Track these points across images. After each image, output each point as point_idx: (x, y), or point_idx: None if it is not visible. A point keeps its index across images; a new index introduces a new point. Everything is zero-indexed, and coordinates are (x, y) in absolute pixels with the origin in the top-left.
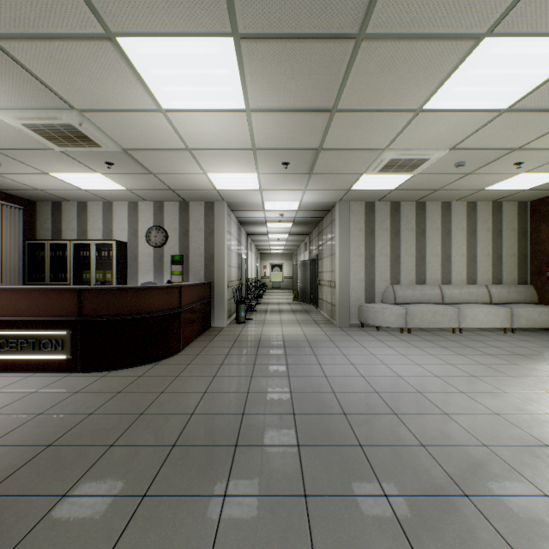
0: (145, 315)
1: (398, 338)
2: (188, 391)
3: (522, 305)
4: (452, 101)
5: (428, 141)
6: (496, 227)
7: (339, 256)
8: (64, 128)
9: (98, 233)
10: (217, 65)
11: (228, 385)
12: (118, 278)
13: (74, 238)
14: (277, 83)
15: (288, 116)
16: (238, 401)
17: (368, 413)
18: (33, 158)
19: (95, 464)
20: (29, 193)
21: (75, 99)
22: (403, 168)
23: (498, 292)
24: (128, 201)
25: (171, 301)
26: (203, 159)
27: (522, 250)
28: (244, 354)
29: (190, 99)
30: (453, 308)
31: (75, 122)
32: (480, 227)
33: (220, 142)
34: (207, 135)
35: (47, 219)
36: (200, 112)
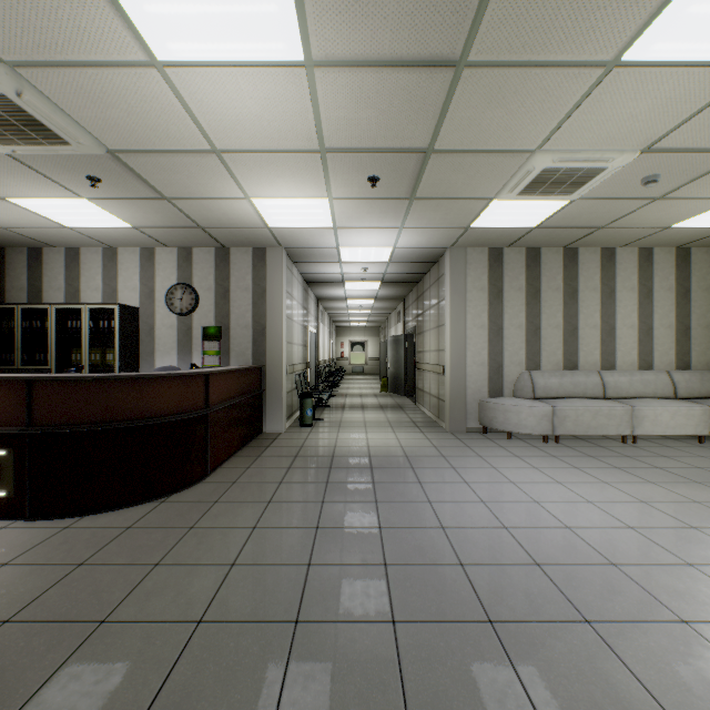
0: (143, 422)
1: (543, 452)
2: (202, 562)
3: None
4: (679, 41)
5: (611, 133)
6: (681, 286)
7: (450, 327)
8: None
9: (95, 295)
10: None
11: (275, 548)
12: (124, 360)
13: (60, 301)
14: None
15: (380, 77)
16: (290, 588)
17: (535, 621)
18: None
19: None
20: None
21: None
22: (559, 187)
23: (686, 382)
24: (139, 246)
25: (191, 398)
26: (242, 172)
27: None
28: (308, 482)
29: (202, 36)
30: (623, 405)
31: (6, 88)
32: (658, 286)
33: (266, 137)
34: (242, 120)
35: (21, 273)
36: (224, 69)
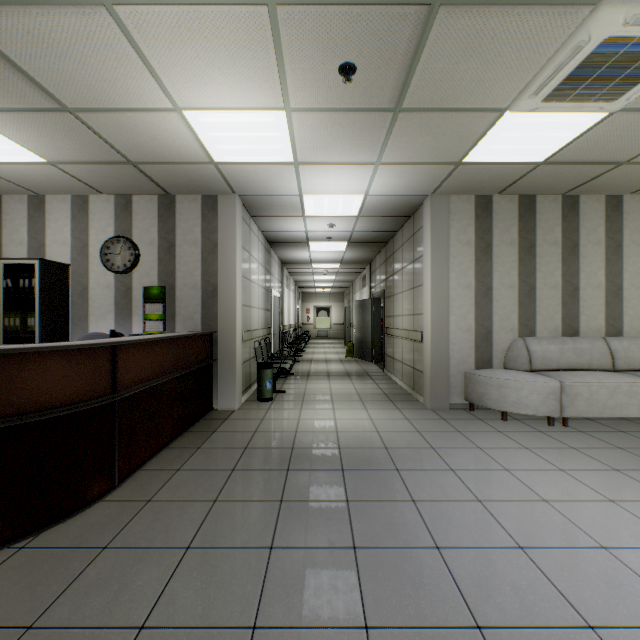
0: None
1: (556, 440)
2: None
3: None
4: None
5: None
6: None
7: (431, 287)
8: None
9: (20, 249)
10: None
11: None
12: (47, 326)
13: None
14: None
15: None
16: None
17: None
18: None
19: None
20: None
21: None
22: (607, 84)
23: None
24: (70, 194)
25: (83, 381)
26: (157, 53)
27: None
28: (254, 500)
29: None
30: None
31: None
32: None
33: None
34: None
35: None
36: None
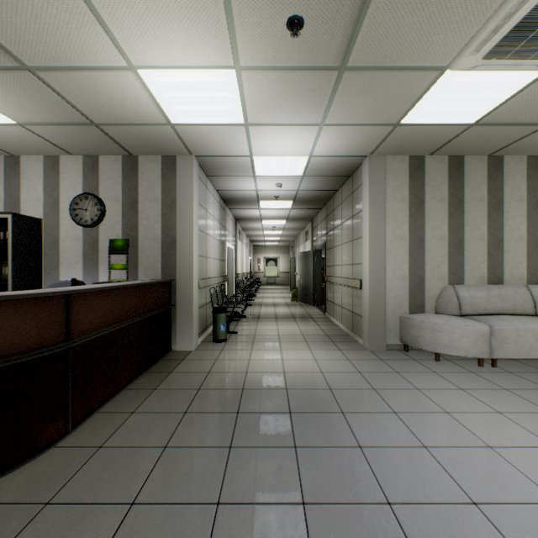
0: None
1: (488, 381)
2: None
3: None
4: None
5: None
6: None
7: (369, 240)
8: None
9: None
10: None
11: None
12: (19, 274)
13: None
14: None
15: None
16: None
17: None
18: None
19: None
20: None
21: None
22: None
23: None
24: (42, 155)
25: (33, 330)
26: (107, 4)
27: None
28: (204, 446)
29: None
30: None
31: None
32: None
33: None
34: None
35: None
36: None
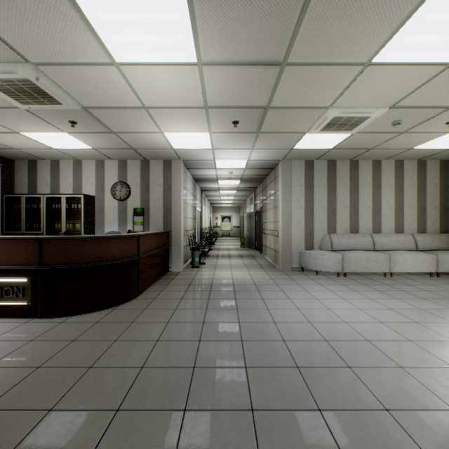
0: (103, 263)
1: (336, 282)
2: (141, 339)
3: (446, 252)
4: (402, 53)
5: (371, 98)
6: (420, 183)
7: (282, 208)
8: (22, 83)
9: (69, 188)
10: (166, 7)
11: (181, 332)
12: (86, 228)
13: (47, 192)
14: (229, 31)
15: (239, 70)
16: (190, 352)
17: (321, 367)
18: (1, 116)
19: (26, 438)
20: (6, 152)
21: (28, 51)
22: (344, 127)
23: (423, 240)
24: (95, 159)
25: (130, 249)
26: (159, 118)
27: (444, 203)
28: (197, 298)
29: (141, 51)
30: (384, 254)
31: (31, 76)
32: (407, 183)
33: (174, 100)
34: (161, 91)
35: (24, 175)
36: (153, 66)
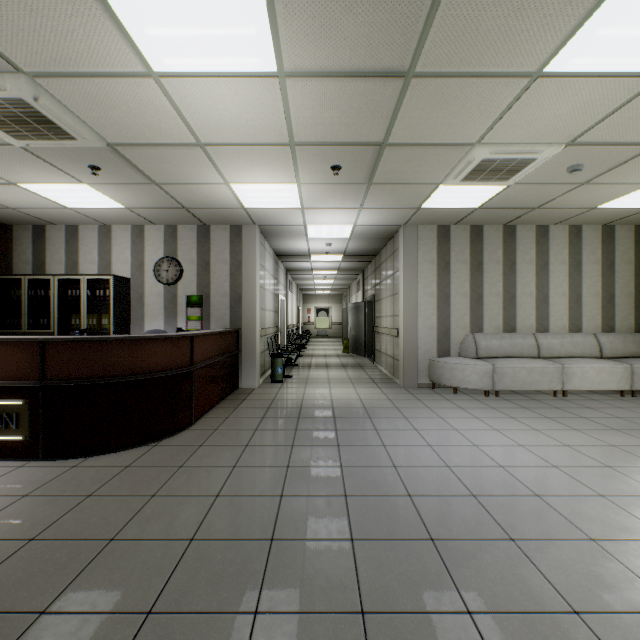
0: (138, 377)
1: (484, 404)
2: (192, 494)
3: None
4: (591, 57)
5: (539, 130)
6: (606, 259)
7: (404, 295)
8: (14, 105)
9: (92, 267)
10: None
11: (253, 483)
12: (117, 324)
13: (61, 272)
14: (325, 20)
15: (341, 85)
16: (266, 514)
17: (469, 539)
18: None
19: None
20: None
21: (18, 53)
22: (496, 175)
23: (611, 343)
24: (131, 224)
25: (179, 356)
26: (223, 161)
27: None
28: (279, 429)
29: (192, 53)
30: (554, 364)
31: (26, 94)
32: (586, 259)
33: (244, 133)
34: (224, 119)
35: (27, 248)
36: (210, 78)
